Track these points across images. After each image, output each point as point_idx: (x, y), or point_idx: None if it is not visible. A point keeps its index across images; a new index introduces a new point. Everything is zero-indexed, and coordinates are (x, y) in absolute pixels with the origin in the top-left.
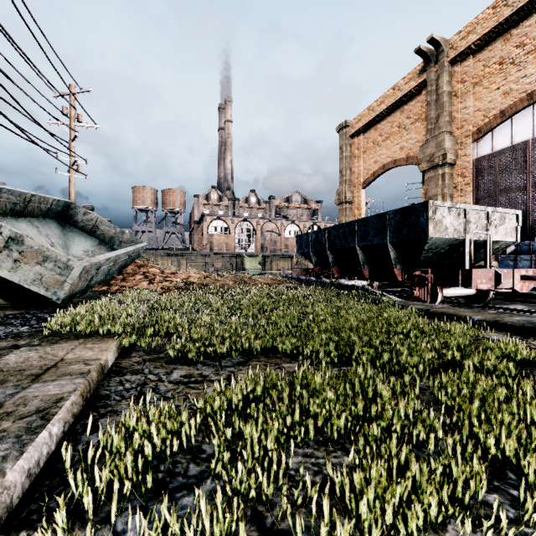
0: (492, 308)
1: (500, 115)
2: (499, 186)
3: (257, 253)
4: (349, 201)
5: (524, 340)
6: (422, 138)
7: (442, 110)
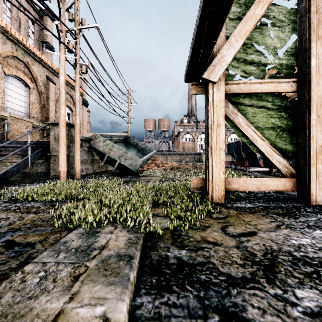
0: None
1: None
2: None
3: None
4: None
5: None
6: None
7: None
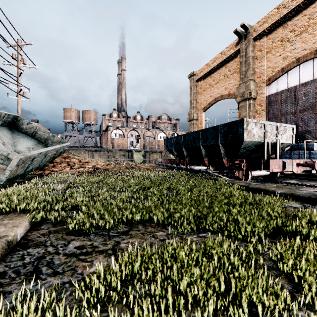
0: (279, 182)
1: (281, 71)
2: (281, 111)
3: (141, 149)
4: (195, 119)
5: (313, 207)
6: (237, 83)
7: (249, 67)
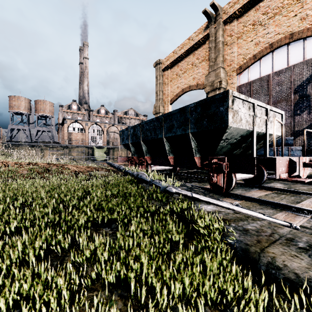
0: (267, 189)
1: (253, 58)
2: None
3: (103, 146)
4: (162, 112)
5: None
6: (206, 72)
7: (219, 53)
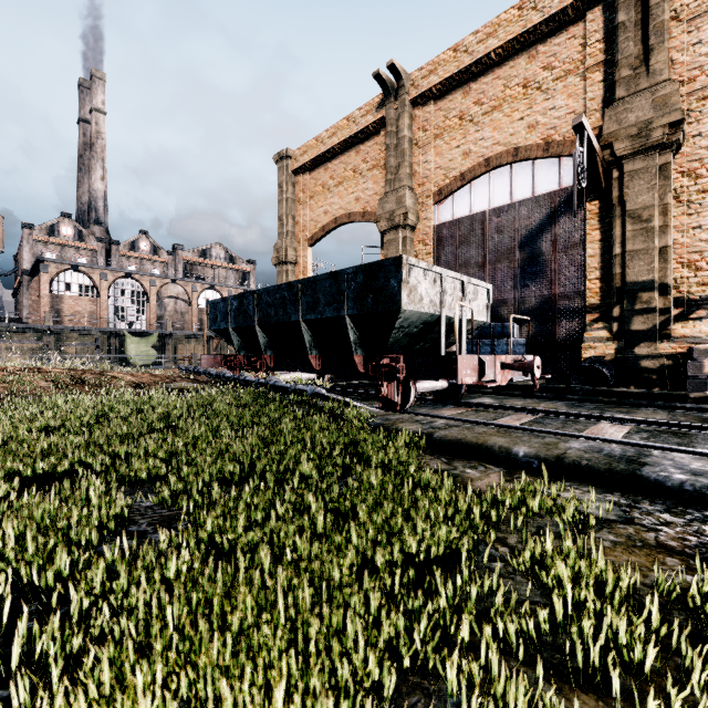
0: (465, 405)
1: (460, 178)
2: (459, 259)
3: (150, 330)
4: (292, 261)
5: (644, 509)
6: (381, 190)
7: (403, 159)
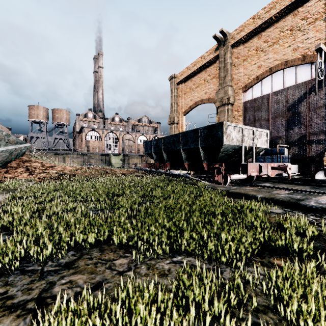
0: (255, 186)
1: (256, 79)
2: (256, 117)
3: (119, 153)
4: (176, 122)
5: (294, 212)
6: (216, 88)
7: (227, 73)
